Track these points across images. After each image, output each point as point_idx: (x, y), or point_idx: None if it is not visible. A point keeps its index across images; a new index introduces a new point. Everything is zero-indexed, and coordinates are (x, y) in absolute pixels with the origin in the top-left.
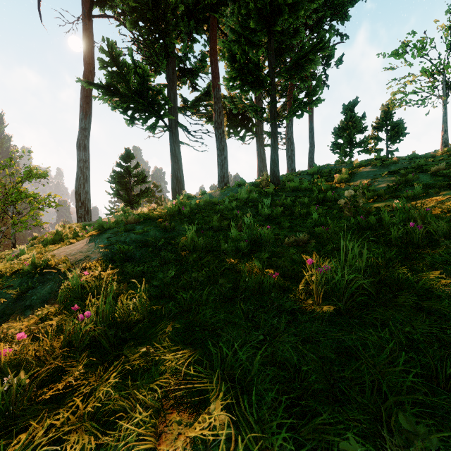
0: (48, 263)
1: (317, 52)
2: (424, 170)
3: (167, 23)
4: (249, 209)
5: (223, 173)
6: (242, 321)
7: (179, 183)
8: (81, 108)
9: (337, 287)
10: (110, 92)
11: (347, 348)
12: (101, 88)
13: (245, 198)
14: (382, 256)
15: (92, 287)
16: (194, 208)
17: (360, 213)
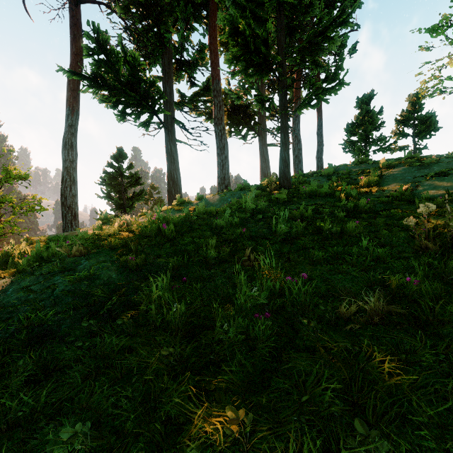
0: None
1: (338, 26)
2: None
3: (161, 8)
4: (258, 223)
5: (223, 174)
6: None
7: (175, 185)
8: (67, 103)
9: None
10: (96, 83)
11: None
12: (86, 78)
13: (252, 208)
14: None
15: None
16: (184, 223)
17: None
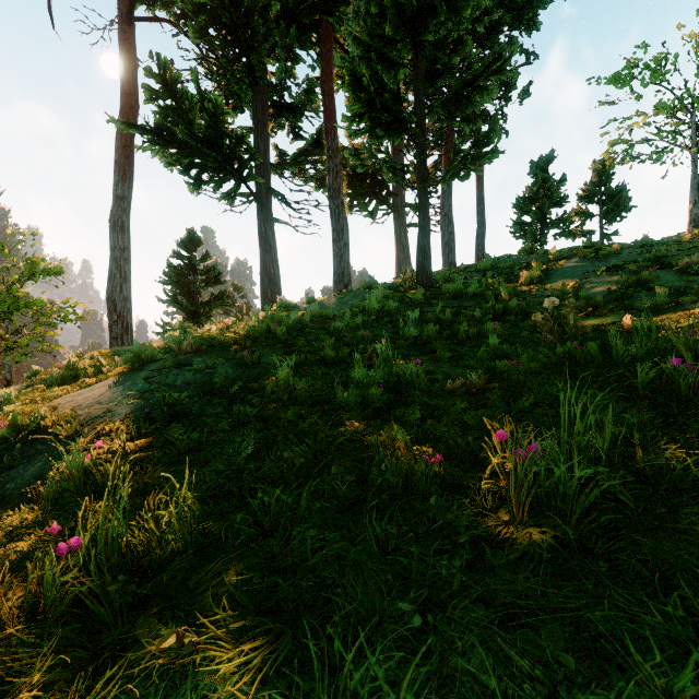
0: (41, 423)
1: (492, 75)
2: (666, 265)
3: (253, 31)
4: (384, 328)
5: (341, 268)
6: (376, 564)
7: (272, 284)
8: (116, 165)
9: (560, 492)
10: (162, 139)
11: (597, 638)
12: (147, 133)
13: (377, 309)
14: (639, 427)
15: (105, 474)
16: (295, 327)
17: (572, 336)
